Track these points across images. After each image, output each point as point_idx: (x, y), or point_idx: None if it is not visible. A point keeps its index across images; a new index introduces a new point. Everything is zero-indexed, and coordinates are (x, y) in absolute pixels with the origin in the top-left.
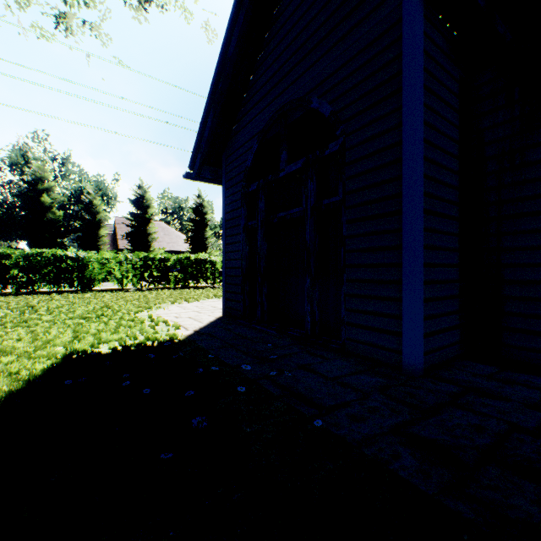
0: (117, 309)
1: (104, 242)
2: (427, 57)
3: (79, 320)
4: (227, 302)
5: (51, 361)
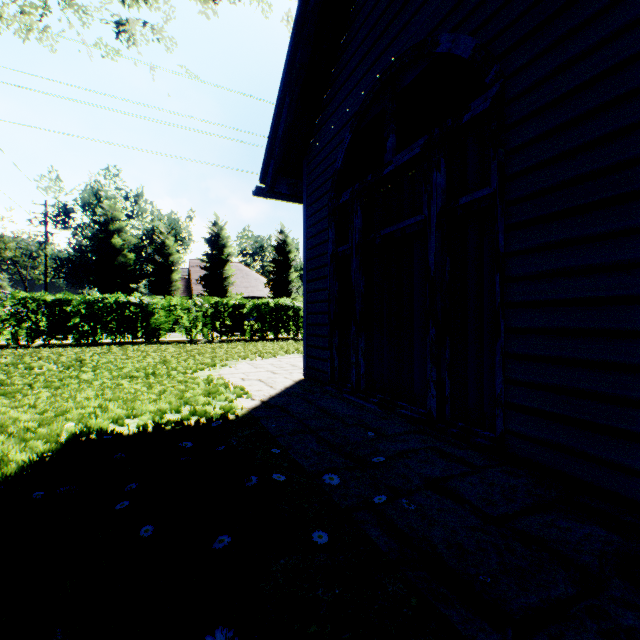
0: (173, 366)
1: (177, 287)
2: None
3: (120, 381)
4: (310, 360)
5: (44, 447)
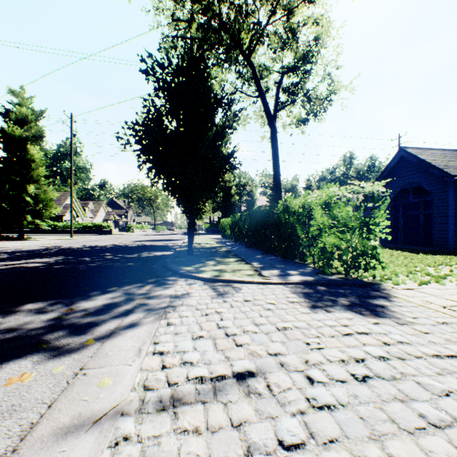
0: None
1: None
2: (455, 184)
3: None
4: (382, 239)
5: None
